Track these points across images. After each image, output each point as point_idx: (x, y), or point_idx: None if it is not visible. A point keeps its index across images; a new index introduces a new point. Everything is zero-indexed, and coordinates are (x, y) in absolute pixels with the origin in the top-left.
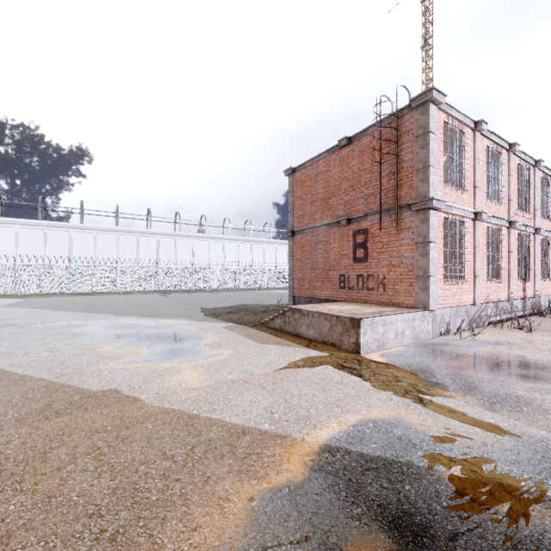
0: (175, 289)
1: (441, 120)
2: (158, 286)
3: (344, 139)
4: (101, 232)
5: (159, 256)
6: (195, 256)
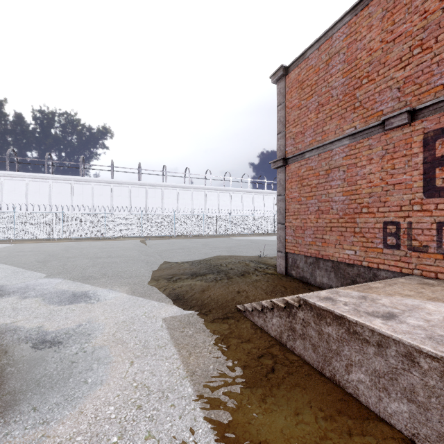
0: (158, 235)
1: None
2: (143, 232)
3: None
4: (97, 184)
5: (148, 204)
6: (180, 205)
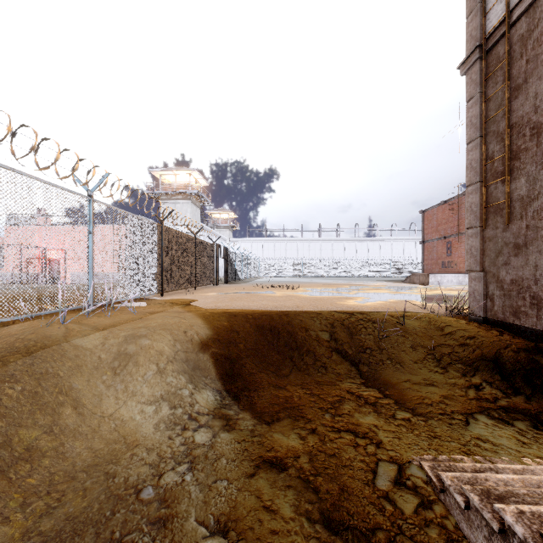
0: (357, 276)
1: None
2: (347, 273)
3: (442, 202)
4: (312, 242)
5: (345, 254)
6: (369, 254)
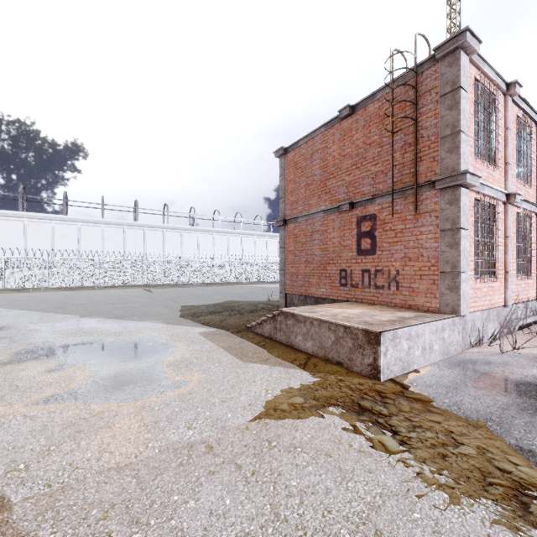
0: (161, 283)
1: (471, 76)
2: (144, 280)
3: (346, 108)
4: (85, 224)
5: (147, 249)
6: (184, 249)
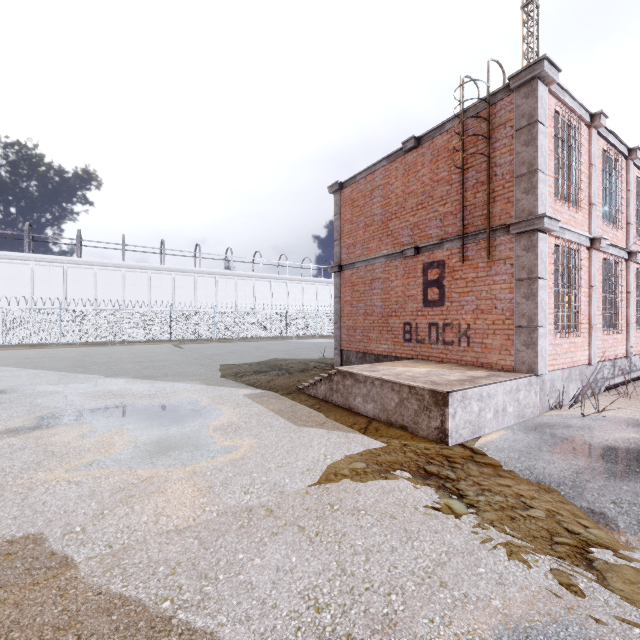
0: (193, 338)
1: (550, 108)
2: (173, 334)
3: (411, 140)
4: (102, 268)
5: (175, 297)
6: (219, 298)
